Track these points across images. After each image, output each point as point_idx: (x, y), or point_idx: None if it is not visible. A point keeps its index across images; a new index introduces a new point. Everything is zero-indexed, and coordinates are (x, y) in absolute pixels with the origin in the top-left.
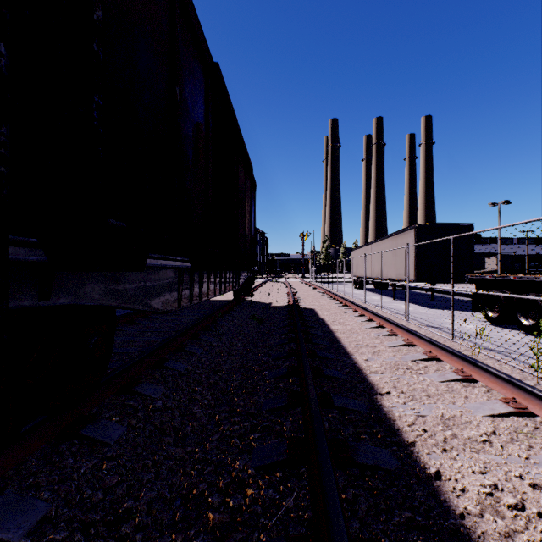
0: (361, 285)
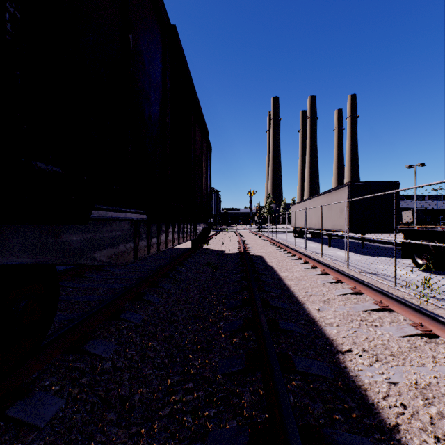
0: (299, 235)
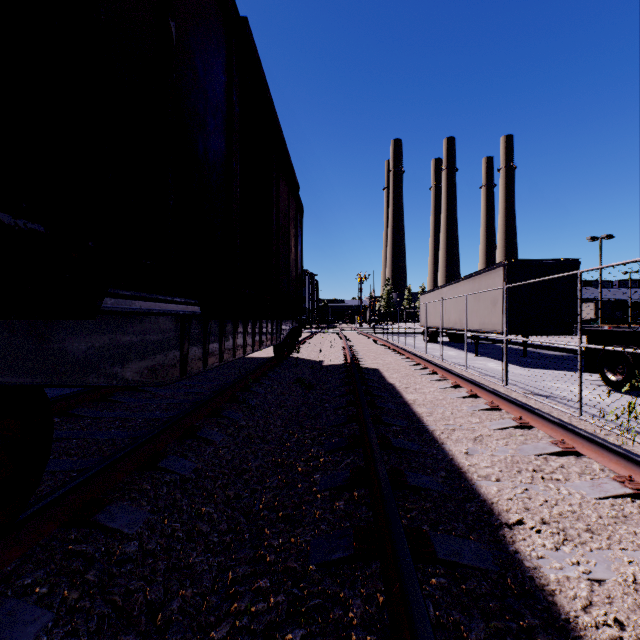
0: (432, 338)
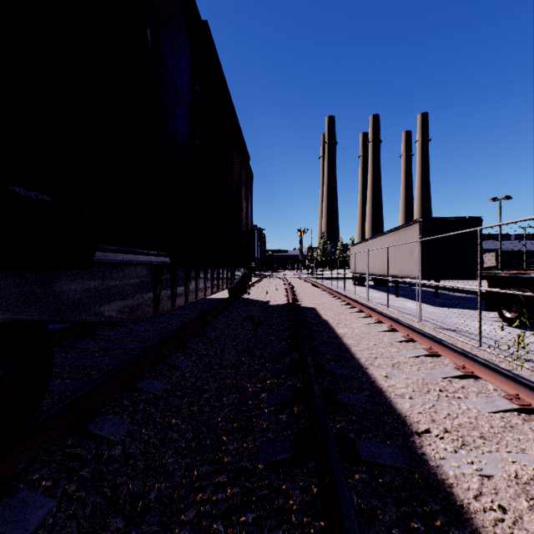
0: (360, 282)
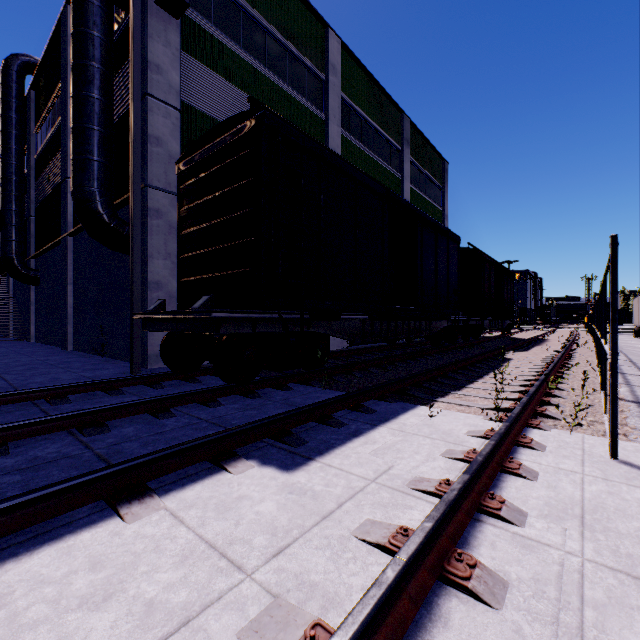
0: (637, 334)
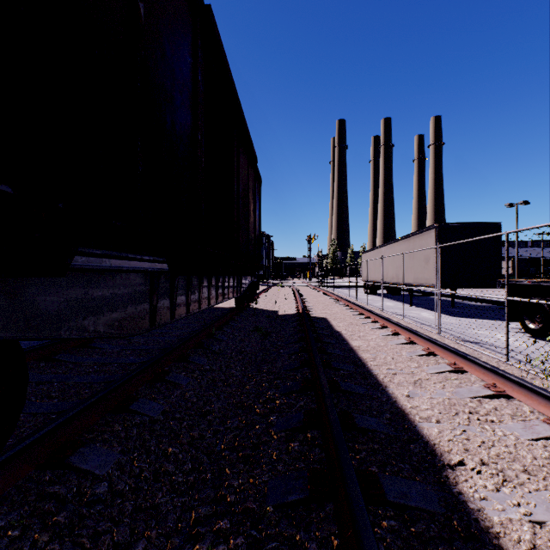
0: (372, 290)
